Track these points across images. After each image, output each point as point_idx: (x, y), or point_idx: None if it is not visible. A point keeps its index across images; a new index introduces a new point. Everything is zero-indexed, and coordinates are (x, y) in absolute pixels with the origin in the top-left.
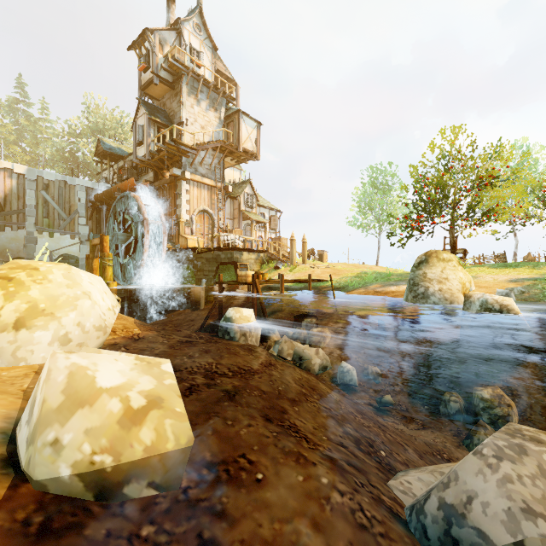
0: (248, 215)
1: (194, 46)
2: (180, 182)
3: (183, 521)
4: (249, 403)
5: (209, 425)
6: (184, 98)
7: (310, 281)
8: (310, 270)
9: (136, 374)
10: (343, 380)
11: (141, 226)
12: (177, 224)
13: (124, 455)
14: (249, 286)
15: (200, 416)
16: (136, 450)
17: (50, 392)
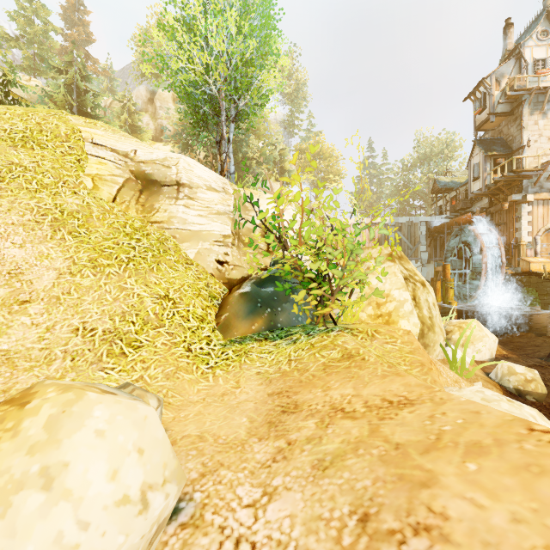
0: None
1: (537, 57)
2: (520, 205)
3: (544, 409)
4: None
5: None
6: (525, 120)
7: None
8: None
9: (526, 371)
10: None
11: (478, 255)
12: (515, 248)
13: (526, 388)
14: None
15: (549, 393)
16: (529, 388)
17: (503, 369)
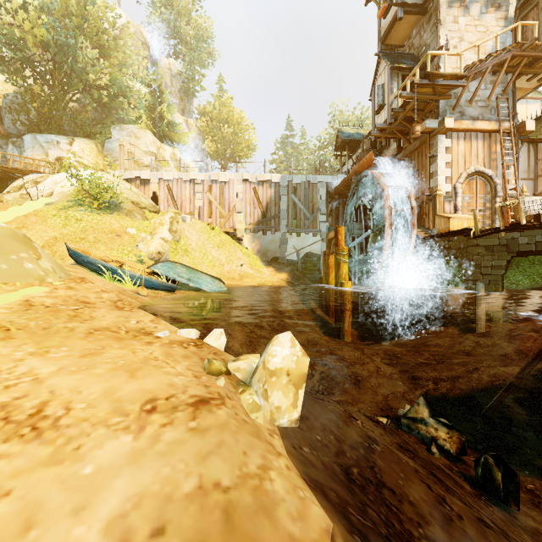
0: None
1: None
2: (435, 138)
3: None
4: None
5: None
6: (442, 14)
7: None
8: None
9: None
10: None
11: (380, 209)
12: (430, 201)
13: None
14: None
15: None
16: None
17: None
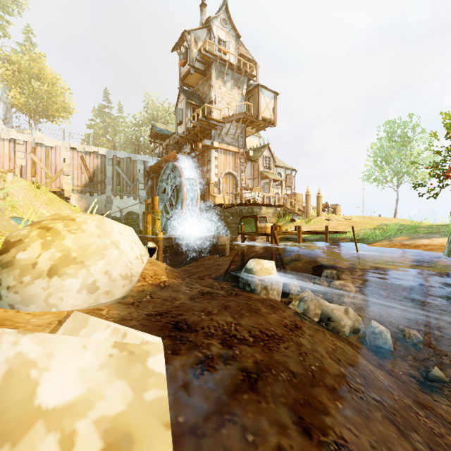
0: (266, 175)
1: (221, 38)
2: (210, 150)
3: None
4: (276, 395)
5: (220, 439)
6: (213, 81)
7: (326, 232)
8: (326, 222)
9: (105, 378)
10: (374, 343)
11: (180, 188)
12: (207, 185)
13: None
14: (268, 236)
15: (209, 419)
16: None
17: None
